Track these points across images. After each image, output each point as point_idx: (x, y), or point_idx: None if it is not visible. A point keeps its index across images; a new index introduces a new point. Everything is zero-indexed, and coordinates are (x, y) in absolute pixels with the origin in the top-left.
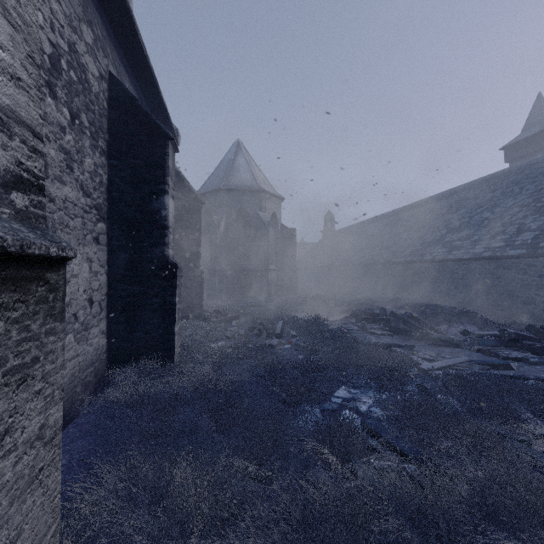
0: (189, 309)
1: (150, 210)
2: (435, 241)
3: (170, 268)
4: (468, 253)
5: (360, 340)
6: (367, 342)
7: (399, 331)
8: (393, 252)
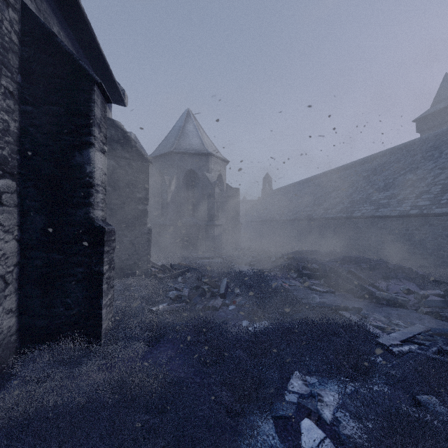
0: (137, 266)
1: (73, 165)
2: (363, 200)
3: (96, 232)
4: (395, 211)
5: (304, 299)
6: (314, 305)
7: (341, 288)
8: (324, 208)
